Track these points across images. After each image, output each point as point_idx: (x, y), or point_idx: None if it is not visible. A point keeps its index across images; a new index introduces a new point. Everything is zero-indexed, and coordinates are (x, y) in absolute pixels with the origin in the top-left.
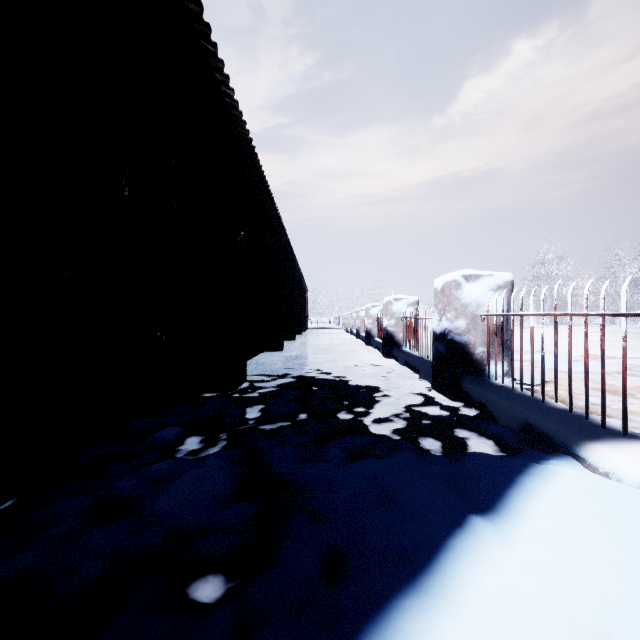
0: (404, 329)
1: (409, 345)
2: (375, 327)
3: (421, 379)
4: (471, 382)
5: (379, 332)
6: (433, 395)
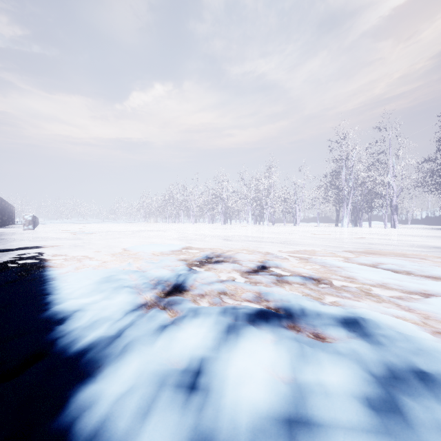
0: None
1: None
2: None
3: None
4: None
5: None
6: None
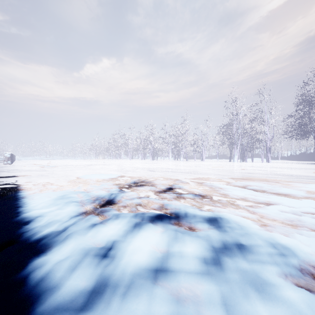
0: None
1: None
2: None
3: None
4: None
5: None
6: None
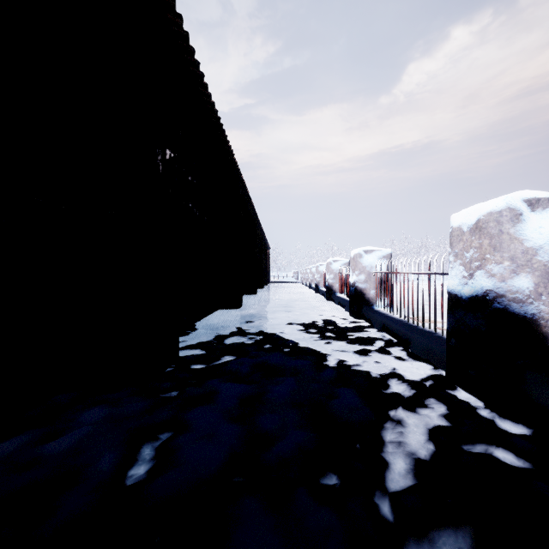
0: (376, 285)
1: (384, 305)
2: (337, 282)
3: (417, 356)
4: (547, 387)
5: (341, 287)
6: (459, 396)
